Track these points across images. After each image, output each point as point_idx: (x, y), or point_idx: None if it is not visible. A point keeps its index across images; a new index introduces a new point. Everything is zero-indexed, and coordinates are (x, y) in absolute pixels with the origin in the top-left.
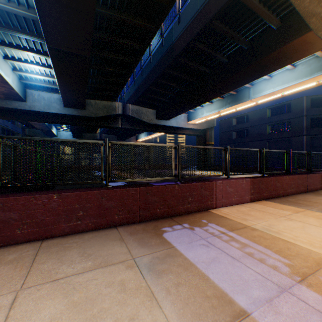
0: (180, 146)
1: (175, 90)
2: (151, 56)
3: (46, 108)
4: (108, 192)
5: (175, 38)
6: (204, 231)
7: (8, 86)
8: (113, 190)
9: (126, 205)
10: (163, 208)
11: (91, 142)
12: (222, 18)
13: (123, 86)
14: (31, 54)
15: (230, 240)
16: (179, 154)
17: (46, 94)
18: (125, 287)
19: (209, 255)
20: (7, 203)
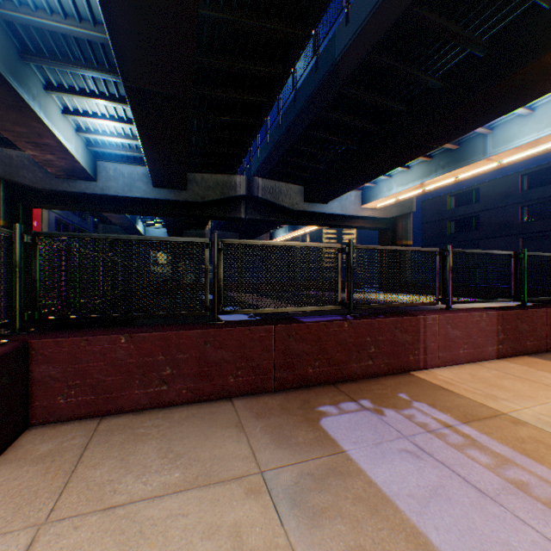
0: (352, 246)
1: (339, 148)
2: (296, 91)
3: (126, 190)
4: (217, 333)
5: (339, 53)
6: (405, 418)
7: (70, 157)
8: (225, 330)
9: (248, 358)
10: (320, 366)
11: (188, 240)
12: (433, 0)
13: (247, 147)
14: (102, 103)
15: (467, 446)
16: (350, 263)
17: (125, 168)
18: (242, 542)
19: (423, 479)
20: (43, 348)
